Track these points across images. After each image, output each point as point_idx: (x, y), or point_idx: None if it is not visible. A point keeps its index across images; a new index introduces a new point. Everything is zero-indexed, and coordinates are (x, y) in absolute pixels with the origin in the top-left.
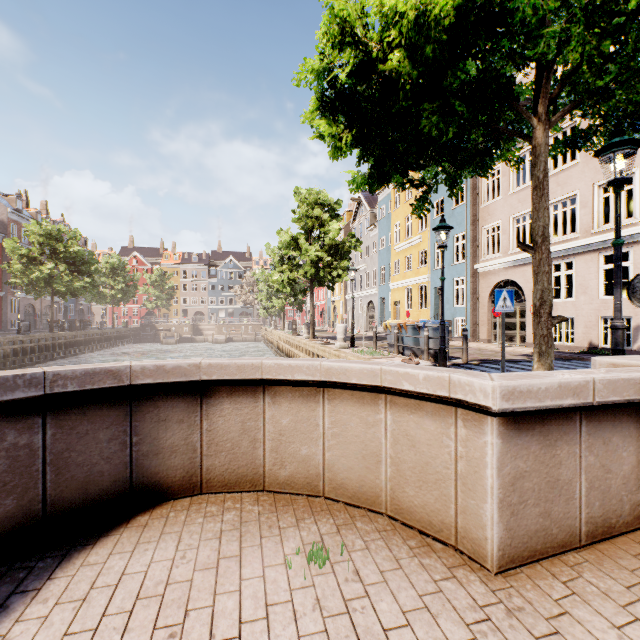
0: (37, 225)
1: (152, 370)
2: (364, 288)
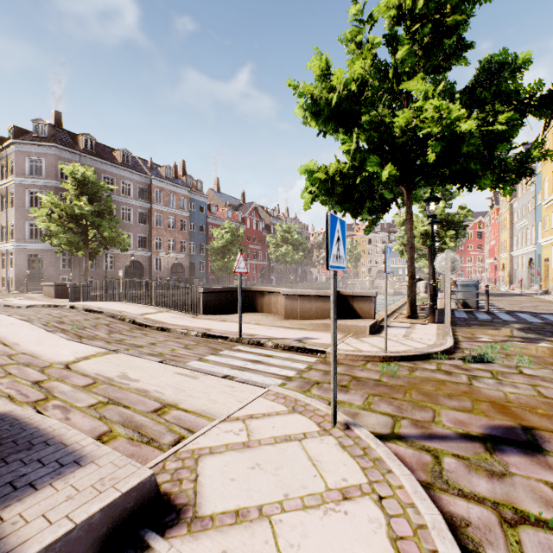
0: (279, 226)
1: (255, 288)
2: (525, 245)
